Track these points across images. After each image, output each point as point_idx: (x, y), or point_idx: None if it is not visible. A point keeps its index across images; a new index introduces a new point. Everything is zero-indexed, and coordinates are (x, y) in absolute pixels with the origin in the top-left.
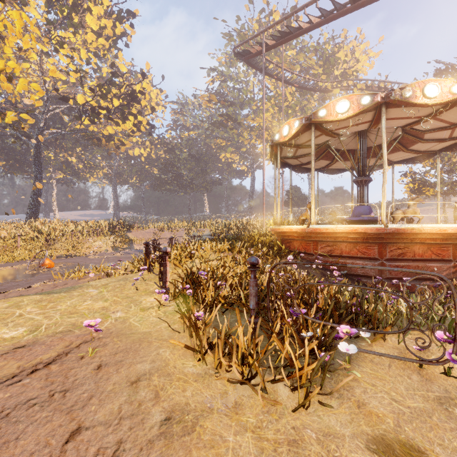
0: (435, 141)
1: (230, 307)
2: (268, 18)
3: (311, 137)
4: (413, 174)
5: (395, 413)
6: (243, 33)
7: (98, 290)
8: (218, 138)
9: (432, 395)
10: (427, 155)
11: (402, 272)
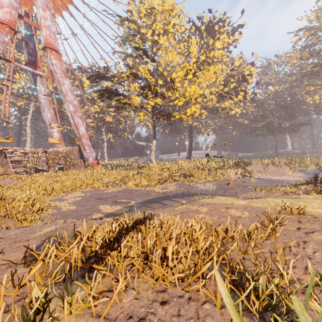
0: None
1: None
2: None
3: None
4: None
5: None
6: None
7: (318, 201)
8: (308, 85)
9: None
10: None
11: None
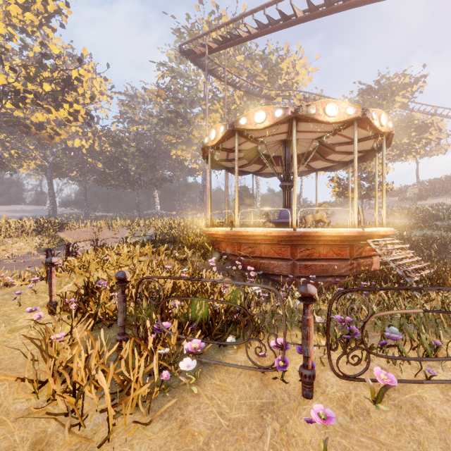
0: (344, 153)
1: (114, 321)
2: (217, 21)
3: (235, 143)
4: (339, 180)
5: (212, 429)
6: (193, 32)
7: None
8: (168, 134)
9: (258, 403)
10: (342, 164)
11: (310, 270)
